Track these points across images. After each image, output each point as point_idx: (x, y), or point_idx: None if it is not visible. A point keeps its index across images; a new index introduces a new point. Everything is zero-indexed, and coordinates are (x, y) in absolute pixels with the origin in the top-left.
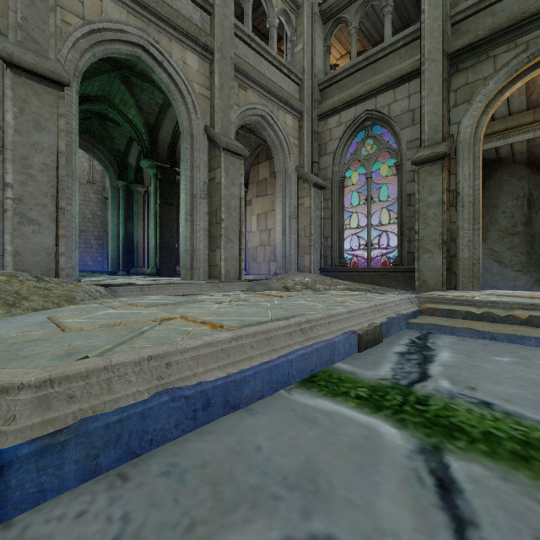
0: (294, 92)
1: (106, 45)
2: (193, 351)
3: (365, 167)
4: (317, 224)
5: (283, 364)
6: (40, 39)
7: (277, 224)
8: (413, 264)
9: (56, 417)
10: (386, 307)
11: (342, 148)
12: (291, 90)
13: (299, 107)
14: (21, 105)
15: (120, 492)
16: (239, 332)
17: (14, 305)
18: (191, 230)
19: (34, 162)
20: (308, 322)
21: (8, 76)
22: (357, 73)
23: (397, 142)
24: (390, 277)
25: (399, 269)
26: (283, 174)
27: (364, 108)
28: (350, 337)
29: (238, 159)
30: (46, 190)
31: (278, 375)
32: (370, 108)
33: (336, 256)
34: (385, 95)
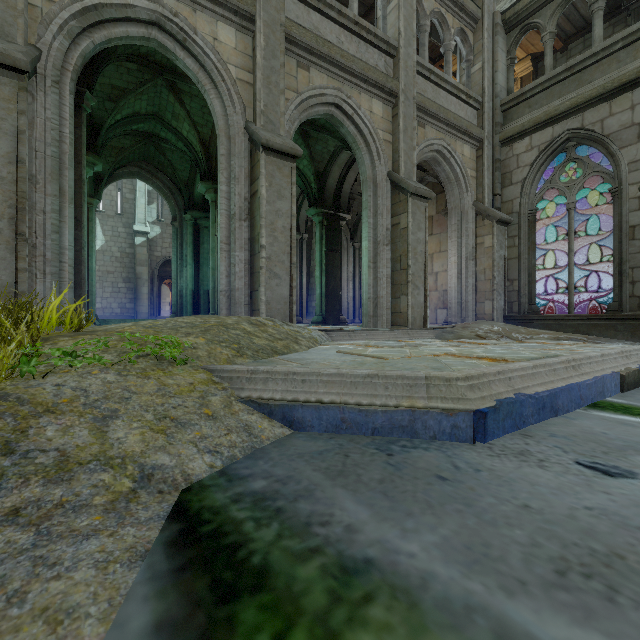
0: (472, 118)
1: (309, 110)
2: (515, 372)
3: (566, 196)
4: (500, 266)
5: (577, 389)
6: (275, 120)
7: (449, 266)
8: (639, 310)
9: (484, 396)
10: (632, 354)
11: (533, 175)
12: (469, 117)
13: (478, 135)
14: (270, 180)
15: (535, 439)
16: (532, 362)
17: (298, 343)
18: (374, 278)
19: (277, 226)
20: (574, 361)
21: (263, 158)
22: (554, 87)
23: (613, 163)
24: (603, 325)
25: (618, 316)
26: (458, 211)
27: (566, 127)
28: (615, 377)
29: (423, 202)
30: (284, 248)
31: (575, 396)
32: (574, 126)
33: (524, 301)
34: (596, 109)
